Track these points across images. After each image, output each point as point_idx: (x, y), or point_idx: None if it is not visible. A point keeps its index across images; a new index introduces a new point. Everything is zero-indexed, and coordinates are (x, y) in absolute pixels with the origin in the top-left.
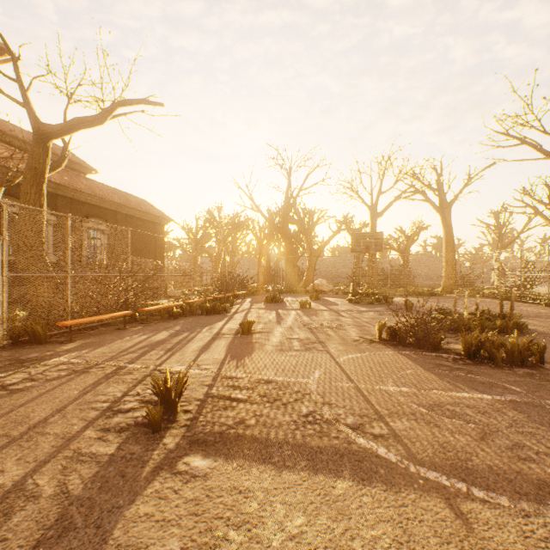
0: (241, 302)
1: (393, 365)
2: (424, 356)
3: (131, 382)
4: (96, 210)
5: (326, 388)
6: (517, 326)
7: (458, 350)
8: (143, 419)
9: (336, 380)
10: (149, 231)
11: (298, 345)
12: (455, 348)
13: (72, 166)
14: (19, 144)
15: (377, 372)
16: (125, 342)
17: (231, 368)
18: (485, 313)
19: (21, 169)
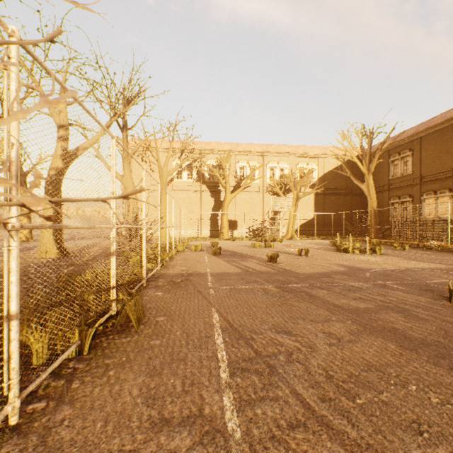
0: None
1: None
2: None
3: None
4: None
5: None
6: None
7: None
8: None
9: None
10: None
11: None
12: None
13: None
14: None
15: None
16: None
17: None
18: None
19: None
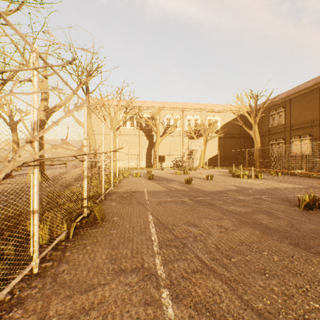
0: None
1: None
2: None
3: None
4: None
5: None
6: None
7: None
8: None
9: None
10: None
11: None
12: None
13: None
14: None
15: None
16: None
17: None
18: None
19: None
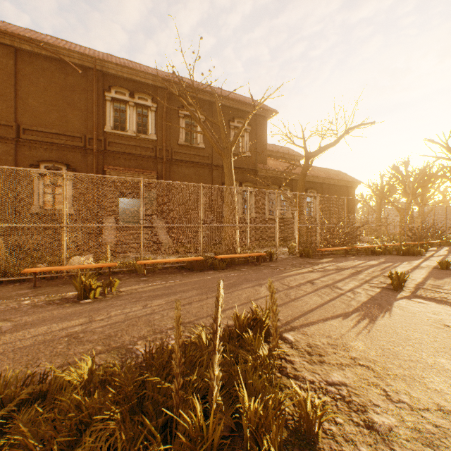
0: (435, 250)
1: None
2: None
3: (369, 276)
4: (311, 185)
5: None
6: None
7: None
8: (386, 287)
9: None
10: (343, 193)
11: None
12: None
13: (292, 158)
14: (269, 153)
15: None
16: (352, 262)
17: (433, 281)
18: None
19: (279, 170)
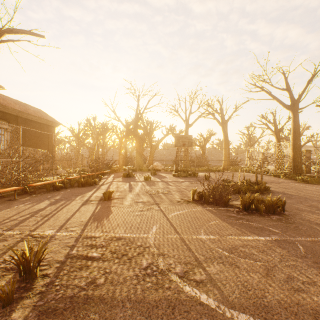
0: (107, 177)
1: (203, 218)
2: (220, 210)
3: (1, 249)
4: (0, 114)
5: (161, 240)
6: (265, 189)
7: (238, 205)
8: None
9: (167, 233)
10: (44, 130)
11: (142, 207)
12: (236, 204)
13: None
14: None
15: (194, 224)
16: (11, 211)
17: (92, 228)
18: (248, 181)
19: None
